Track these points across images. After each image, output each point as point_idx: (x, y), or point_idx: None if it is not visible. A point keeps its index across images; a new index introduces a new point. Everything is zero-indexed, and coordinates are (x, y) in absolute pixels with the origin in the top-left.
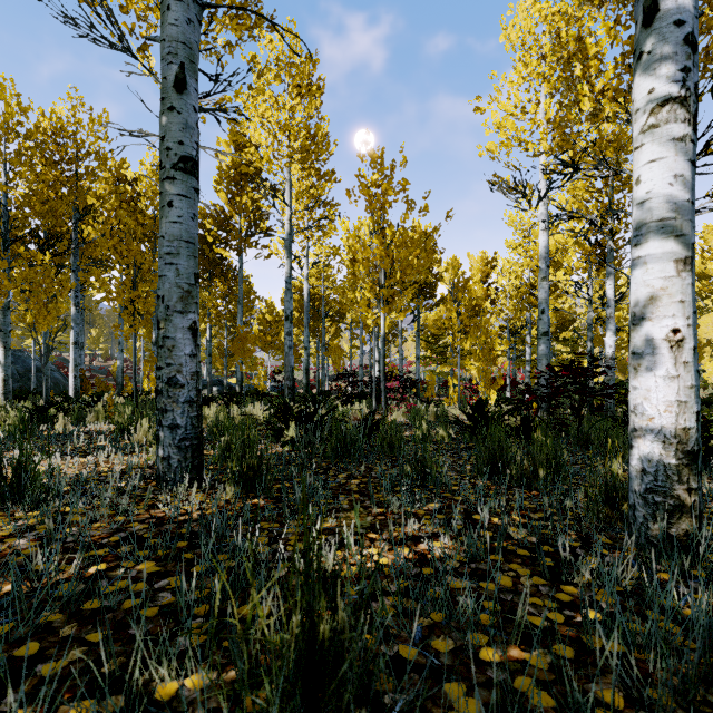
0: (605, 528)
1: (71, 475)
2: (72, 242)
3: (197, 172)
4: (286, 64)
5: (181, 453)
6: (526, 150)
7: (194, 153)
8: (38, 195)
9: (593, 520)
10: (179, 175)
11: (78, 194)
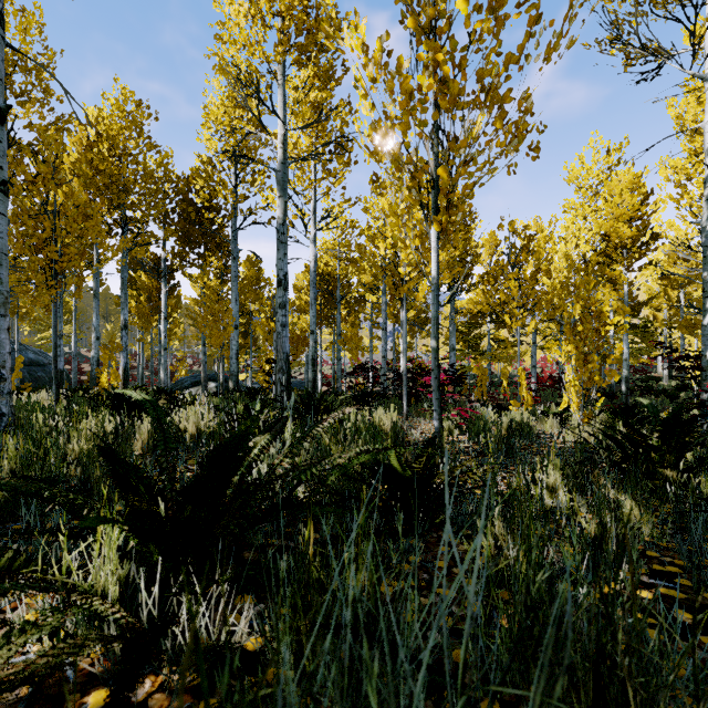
0: None
1: None
2: None
3: None
4: None
5: None
6: None
7: None
8: None
9: None
10: None
11: None
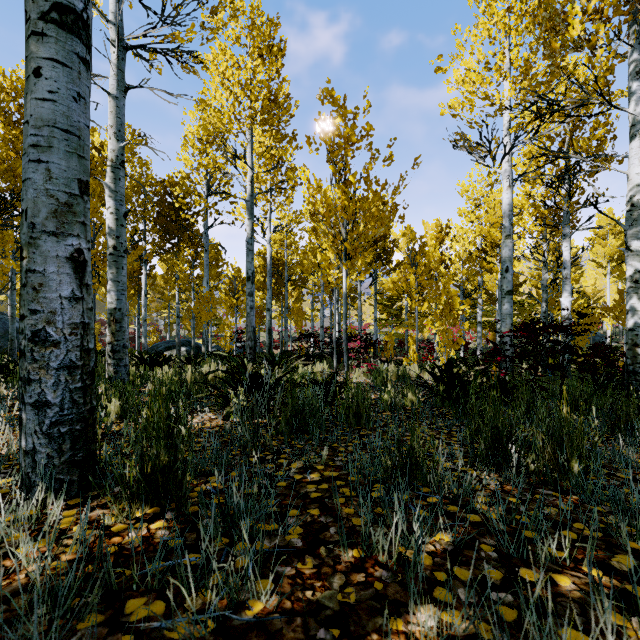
0: None
1: None
2: None
3: (86, 35)
4: (248, 26)
5: (51, 445)
6: (490, 105)
7: (79, 4)
8: None
9: None
10: (51, 29)
11: None
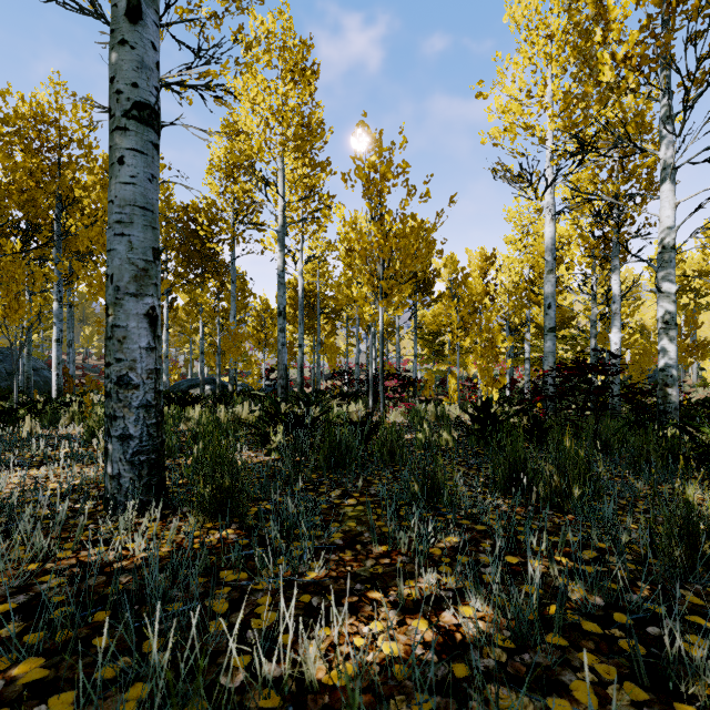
0: (681, 575)
1: (7, 494)
2: (55, 234)
3: (157, 124)
4: (279, 48)
5: (134, 471)
6: (532, 136)
7: (152, 99)
8: (16, 183)
9: (664, 564)
10: (133, 125)
11: (60, 183)
